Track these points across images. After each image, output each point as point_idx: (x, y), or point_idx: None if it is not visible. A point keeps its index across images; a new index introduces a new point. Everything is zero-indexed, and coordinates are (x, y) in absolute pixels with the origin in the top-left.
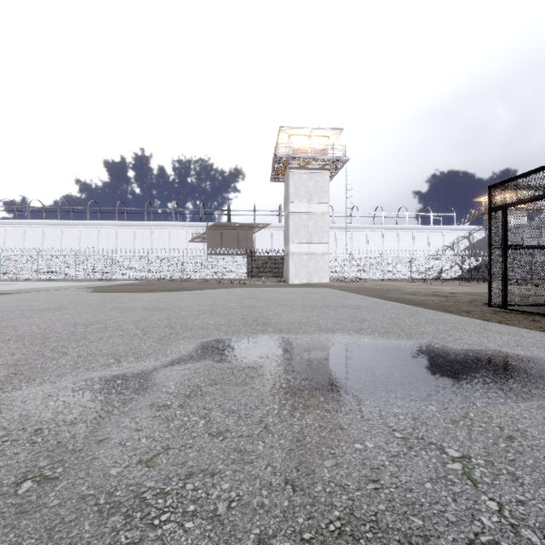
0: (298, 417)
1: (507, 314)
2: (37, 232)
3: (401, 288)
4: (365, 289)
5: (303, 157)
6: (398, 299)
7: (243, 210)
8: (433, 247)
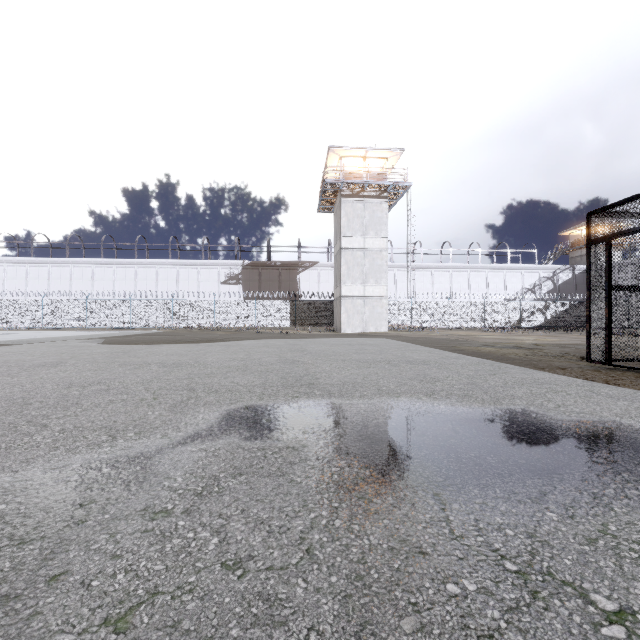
0: (357, 532)
1: (613, 372)
2: (41, 273)
3: (474, 338)
4: (432, 339)
5: (357, 183)
6: (473, 352)
7: (286, 246)
8: (511, 290)
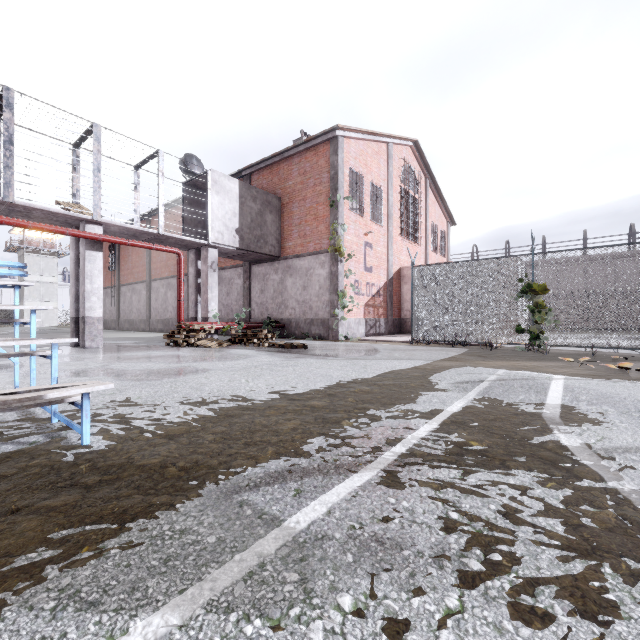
0: None
1: None
2: None
3: None
4: None
5: (36, 248)
6: None
7: None
8: None
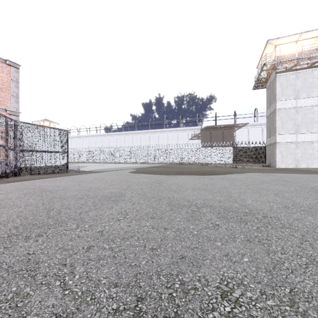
0: None
1: None
2: (114, 139)
3: None
4: None
5: (291, 60)
6: None
7: (227, 116)
8: None
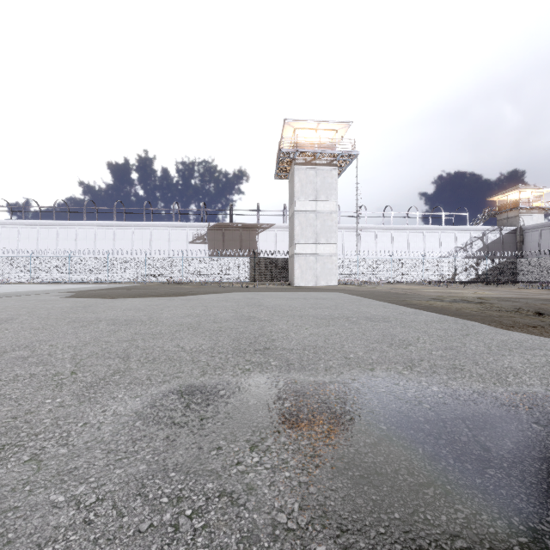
0: None
1: None
2: (31, 233)
3: (417, 292)
4: (379, 293)
5: (309, 152)
6: (426, 307)
7: (246, 210)
8: (445, 248)
